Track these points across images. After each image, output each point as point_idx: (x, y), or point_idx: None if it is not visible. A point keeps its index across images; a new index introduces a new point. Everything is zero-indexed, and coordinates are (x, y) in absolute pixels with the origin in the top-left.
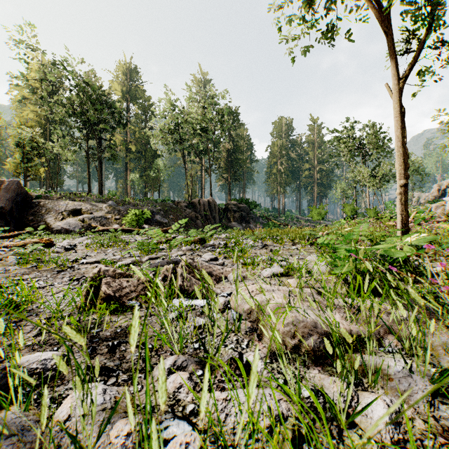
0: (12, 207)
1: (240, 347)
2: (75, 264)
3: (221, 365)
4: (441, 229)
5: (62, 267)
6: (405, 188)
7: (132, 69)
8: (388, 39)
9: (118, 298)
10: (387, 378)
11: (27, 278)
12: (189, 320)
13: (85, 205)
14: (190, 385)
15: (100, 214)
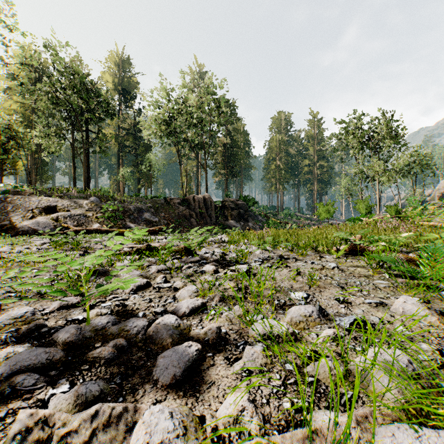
0: None
1: None
2: None
3: None
4: None
5: None
6: None
7: (124, 60)
8: None
9: None
10: None
11: None
12: None
13: (62, 201)
14: None
15: (79, 211)
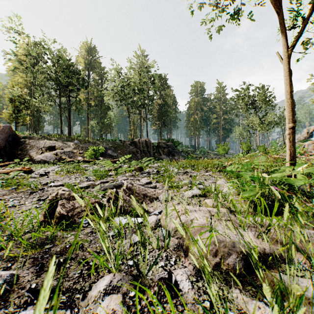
0: (6, 144)
1: (169, 264)
2: (45, 187)
3: (152, 284)
4: (313, 160)
5: (35, 189)
6: (292, 130)
7: (92, 48)
8: (279, 18)
9: (70, 217)
10: (311, 306)
11: (6, 198)
12: (127, 236)
13: (58, 143)
14: (122, 311)
15: (69, 149)
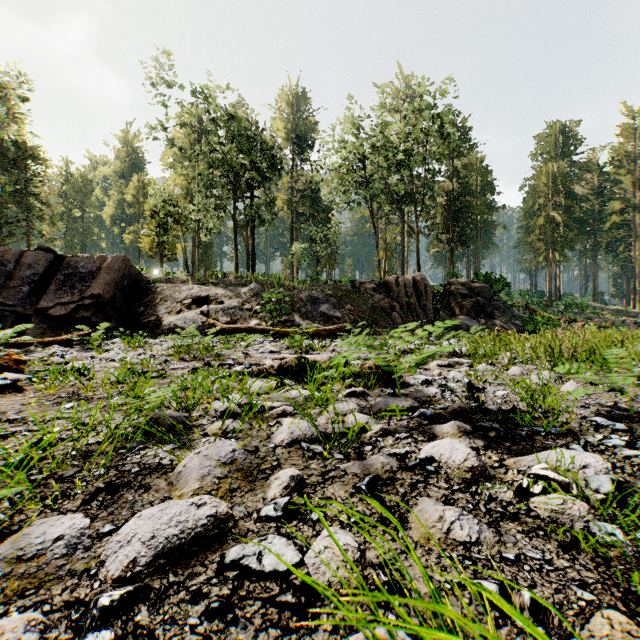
0: (115, 294)
1: None
2: None
3: None
4: None
5: None
6: None
7: (299, 96)
8: None
9: None
10: None
11: None
12: None
13: (215, 290)
14: None
15: (234, 303)
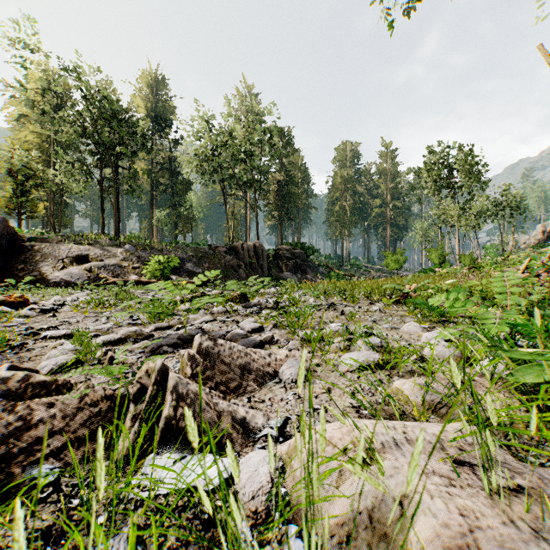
0: None
1: None
2: (31, 340)
3: None
4: None
5: None
6: None
7: (159, 81)
8: None
9: None
10: None
11: None
12: None
13: (94, 249)
14: None
15: (113, 261)
